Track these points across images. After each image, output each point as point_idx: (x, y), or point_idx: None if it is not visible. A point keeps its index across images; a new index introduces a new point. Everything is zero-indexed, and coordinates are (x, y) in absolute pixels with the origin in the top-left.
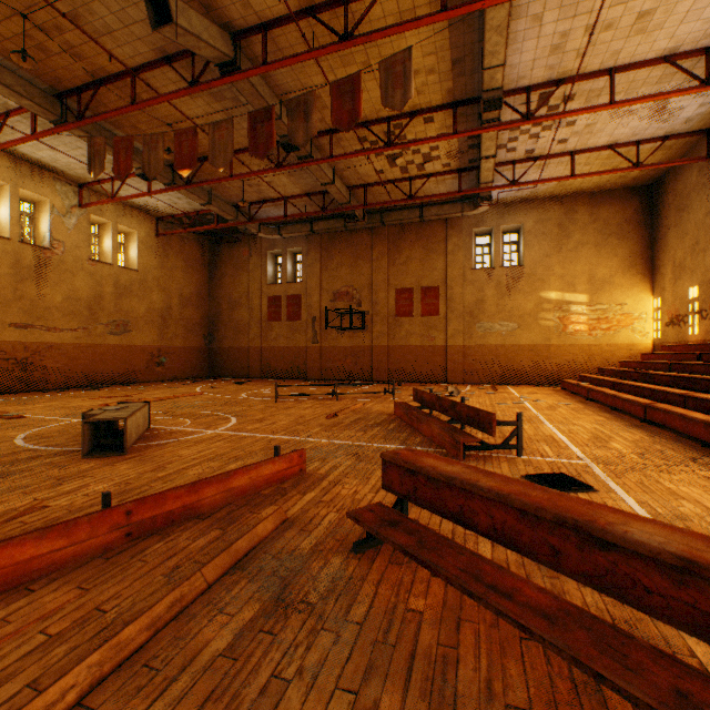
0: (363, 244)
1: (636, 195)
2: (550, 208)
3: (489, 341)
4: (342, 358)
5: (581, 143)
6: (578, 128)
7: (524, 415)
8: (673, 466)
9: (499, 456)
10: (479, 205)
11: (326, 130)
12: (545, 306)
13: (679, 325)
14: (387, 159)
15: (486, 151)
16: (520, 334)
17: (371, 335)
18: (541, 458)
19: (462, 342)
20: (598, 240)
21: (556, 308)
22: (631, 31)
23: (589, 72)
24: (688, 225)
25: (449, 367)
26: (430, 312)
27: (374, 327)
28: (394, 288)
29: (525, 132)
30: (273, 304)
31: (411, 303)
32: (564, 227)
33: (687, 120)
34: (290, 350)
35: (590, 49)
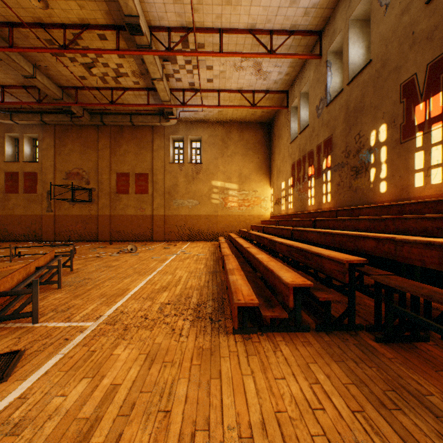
0: (91, 137)
1: (262, 127)
2: (218, 128)
3: (181, 212)
4: (74, 224)
5: (222, 85)
6: (216, 72)
7: (150, 267)
8: (170, 317)
9: (12, 326)
10: (168, 118)
11: (6, 22)
12: (215, 190)
13: (279, 204)
14: (84, 66)
15: (154, 74)
16: (200, 208)
17: (97, 206)
18: (54, 324)
19: (163, 212)
20: (243, 151)
21: (221, 192)
22: (223, 1)
23: (207, 28)
24: (281, 146)
25: (155, 230)
26: (142, 191)
27: (100, 201)
28: (115, 173)
29: (183, 67)
30: (10, 179)
31: (128, 184)
32: (225, 142)
33: (275, 82)
34: (27, 217)
35: (201, 7)
